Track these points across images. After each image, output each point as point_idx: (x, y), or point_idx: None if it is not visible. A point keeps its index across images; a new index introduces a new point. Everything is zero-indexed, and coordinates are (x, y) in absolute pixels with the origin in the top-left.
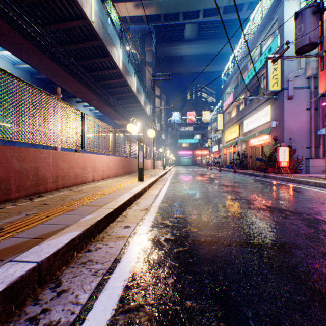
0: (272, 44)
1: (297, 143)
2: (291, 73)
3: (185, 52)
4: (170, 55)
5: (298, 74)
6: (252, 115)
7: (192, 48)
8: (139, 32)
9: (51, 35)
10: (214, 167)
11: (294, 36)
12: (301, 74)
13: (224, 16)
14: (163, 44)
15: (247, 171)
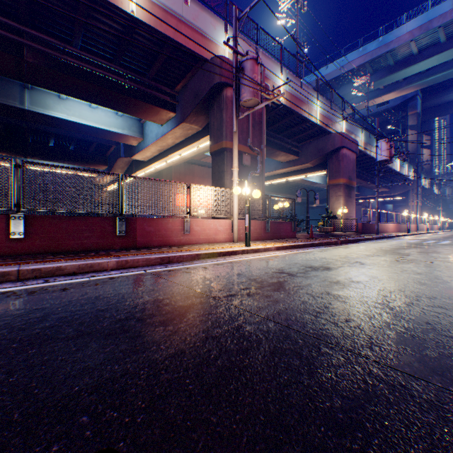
0: None
1: None
2: None
3: None
4: (443, 102)
5: None
6: None
7: None
8: (399, 100)
9: None
10: None
11: None
12: None
13: None
14: (431, 96)
15: None
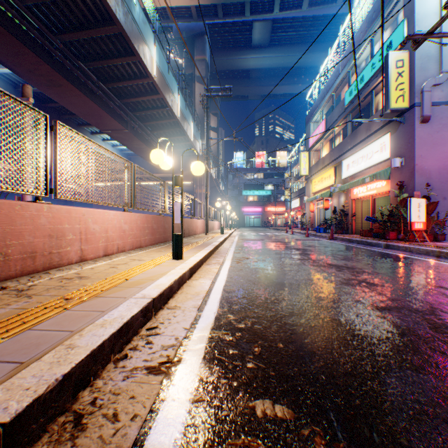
0: (394, 36)
1: (436, 193)
2: (427, 79)
3: (252, 64)
4: (232, 69)
5: (439, 81)
6: (358, 152)
7: (263, 58)
8: (186, 33)
9: (37, 14)
10: (296, 231)
11: (431, 21)
12: (443, 80)
13: (311, 9)
14: (221, 52)
15: (352, 237)
